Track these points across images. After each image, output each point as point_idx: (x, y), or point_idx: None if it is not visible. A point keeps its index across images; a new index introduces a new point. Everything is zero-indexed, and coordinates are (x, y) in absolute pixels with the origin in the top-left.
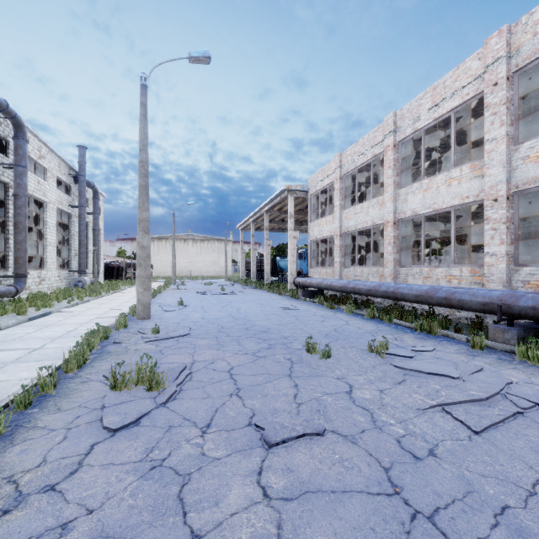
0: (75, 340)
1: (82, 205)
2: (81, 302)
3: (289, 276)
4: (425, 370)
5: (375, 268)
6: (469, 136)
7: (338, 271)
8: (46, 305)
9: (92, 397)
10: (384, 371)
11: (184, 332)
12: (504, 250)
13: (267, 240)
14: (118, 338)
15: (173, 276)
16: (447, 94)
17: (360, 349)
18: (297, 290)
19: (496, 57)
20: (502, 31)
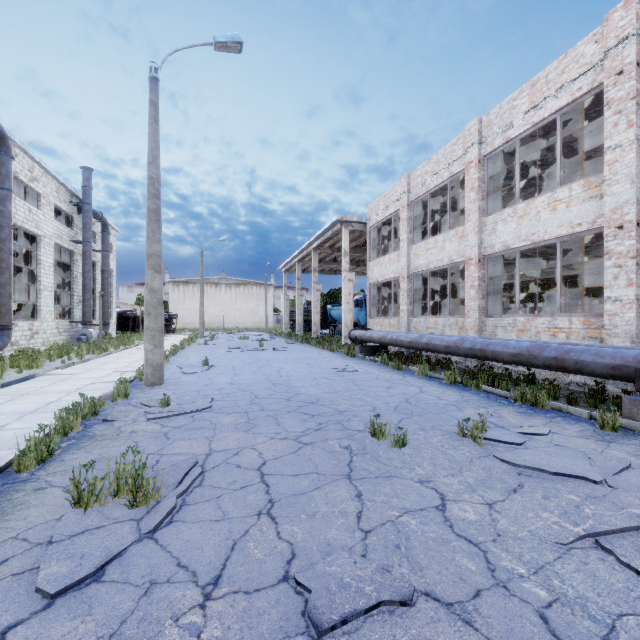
0: (52, 417)
1: (86, 240)
2: (79, 362)
3: (343, 328)
4: (549, 467)
5: (453, 318)
6: (574, 150)
7: (406, 322)
8: (32, 365)
9: (41, 518)
10: (487, 469)
11: (204, 404)
12: (632, 294)
13: (316, 284)
14: (111, 415)
15: (200, 328)
16: (551, 91)
17: (446, 431)
18: (353, 345)
19: (621, 37)
20: (630, 1)
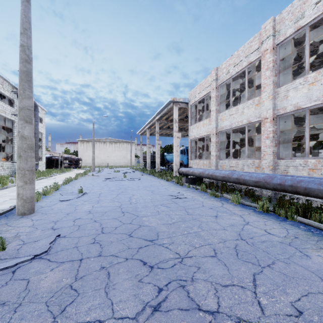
0: None
1: None
2: None
3: (174, 166)
4: None
5: (250, 160)
6: None
7: (215, 163)
8: None
9: None
10: None
11: (42, 246)
12: None
13: (158, 140)
14: None
15: (92, 166)
16: None
17: None
18: (180, 177)
19: None
20: None
